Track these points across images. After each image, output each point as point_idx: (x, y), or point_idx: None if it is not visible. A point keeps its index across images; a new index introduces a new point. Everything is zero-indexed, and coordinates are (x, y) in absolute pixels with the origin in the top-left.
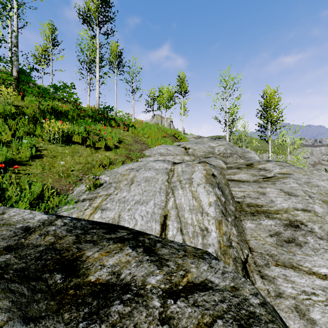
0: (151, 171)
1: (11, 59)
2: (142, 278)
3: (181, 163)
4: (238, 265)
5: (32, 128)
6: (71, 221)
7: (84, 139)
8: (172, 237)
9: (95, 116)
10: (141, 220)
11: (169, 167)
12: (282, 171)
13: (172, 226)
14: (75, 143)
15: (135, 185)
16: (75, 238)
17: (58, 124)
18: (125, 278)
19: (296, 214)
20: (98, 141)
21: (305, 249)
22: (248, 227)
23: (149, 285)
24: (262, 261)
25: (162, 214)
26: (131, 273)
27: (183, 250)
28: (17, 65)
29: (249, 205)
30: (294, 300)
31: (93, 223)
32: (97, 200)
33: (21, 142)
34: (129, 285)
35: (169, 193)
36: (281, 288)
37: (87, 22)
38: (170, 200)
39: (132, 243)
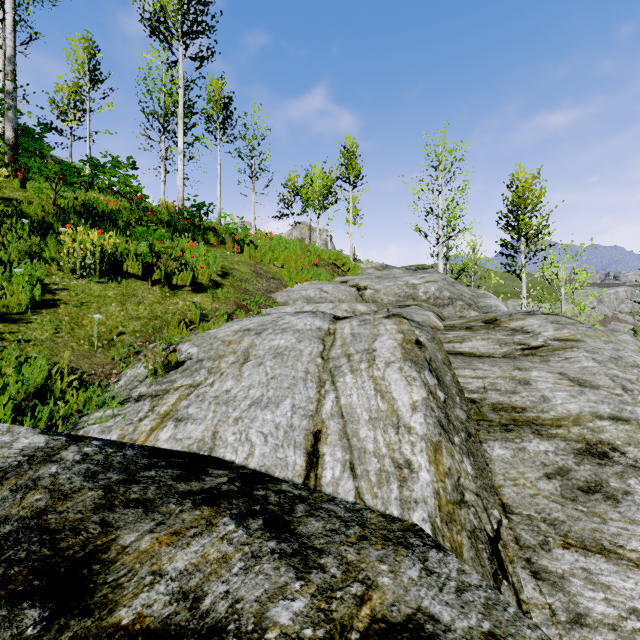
0: (287, 335)
1: (1, 105)
2: (256, 606)
3: (349, 317)
4: (480, 548)
5: (36, 245)
6: (101, 449)
7: (149, 268)
8: (333, 483)
9: (175, 222)
10: (263, 444)
11: (325, 326)
12: (561, 335)
13: (333, 457)
14: (130, 276)
15: (252, 364)
16: (102, 494)
17: (93, 236)
18: (214, 608)
19: (599, 429)
20: (177, 273)
21: (627, 507)
22: (497, 457)
23: (275, 631)
24: (532, 537)
25: (310, 431)
26: (229, 594)
27: (359, 524)
28: (14, 117)
29: (496, 407)
30: (614, 632)
31: (151, 453)
32: (168, 398)
33: (11, 273)
34: (223, 630)
35: (325, 383)
36: (580, 602)
37: (159, 33)
38: (327, 397)
39: (239, 505)
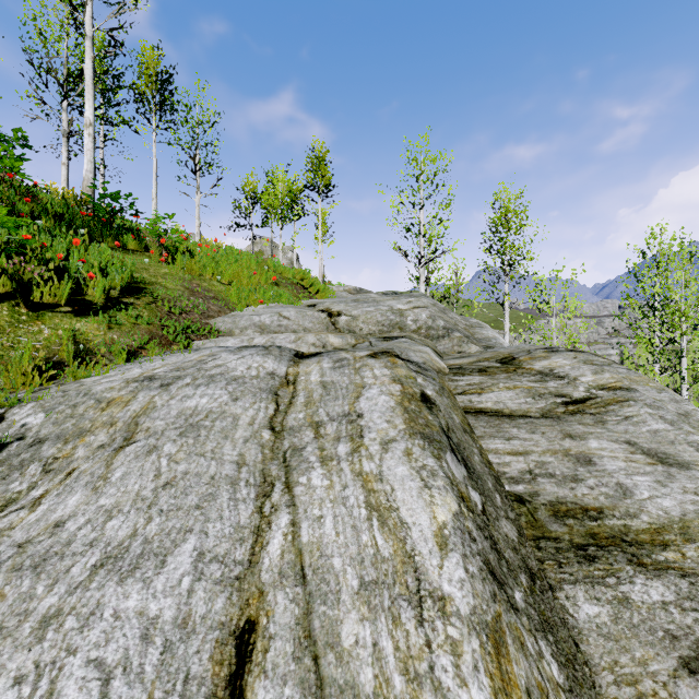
0: (215, 387)
1: None
2: None
3: (318, 355)
4: None
5: None
6: None
7: None
8: None
9: (72, 216)
10: None
11: (281, 369)
12: (605, 382)
13: None
14: None
15: (136, 451)
16: None
17: None
18: None
19: None
20: (40, 283)
21: None
22: (588, 625)
23: None
24: None
25: (230, 627)
26: None
27: None
28: None
29: (558, 510)
30: None
31: None
32: None
33: None
34: None
35: (273, 487)
36: None
37: None
38: (275, 522)
39: None
